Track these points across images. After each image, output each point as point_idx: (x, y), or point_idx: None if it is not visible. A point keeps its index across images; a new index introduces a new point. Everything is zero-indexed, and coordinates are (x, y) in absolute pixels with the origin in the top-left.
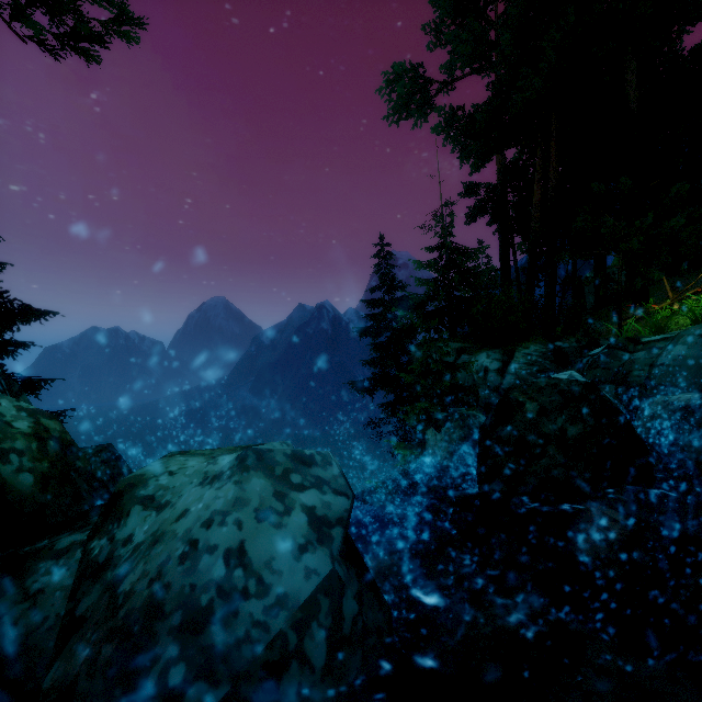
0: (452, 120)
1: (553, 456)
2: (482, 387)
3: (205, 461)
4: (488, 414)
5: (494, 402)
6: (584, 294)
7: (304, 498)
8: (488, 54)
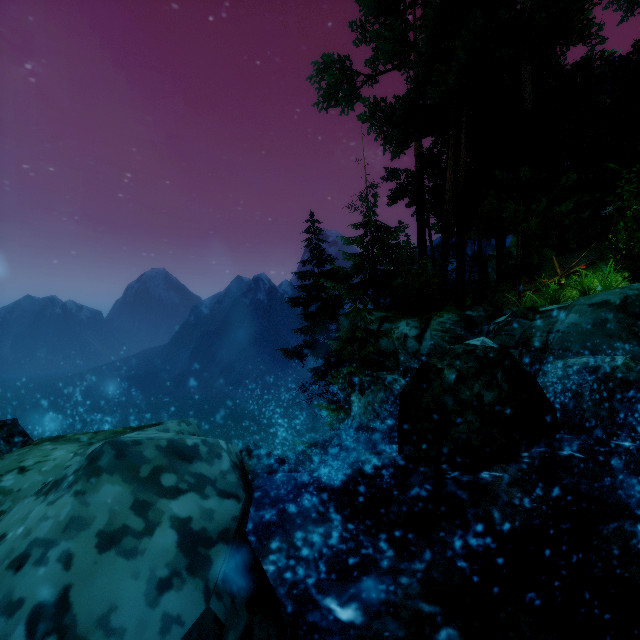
0: (376, 110)
1: (470, 423)
2: (402, 353)
3: (77, 449)
4: (407, 377)
5: (412, 365)
6: (487, 270)
7: (176, 507)
8: (407, 52)
